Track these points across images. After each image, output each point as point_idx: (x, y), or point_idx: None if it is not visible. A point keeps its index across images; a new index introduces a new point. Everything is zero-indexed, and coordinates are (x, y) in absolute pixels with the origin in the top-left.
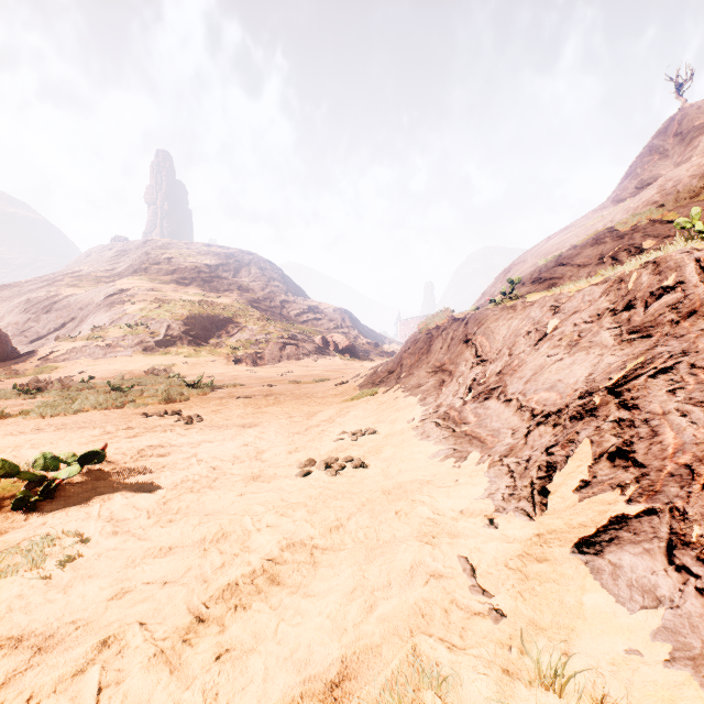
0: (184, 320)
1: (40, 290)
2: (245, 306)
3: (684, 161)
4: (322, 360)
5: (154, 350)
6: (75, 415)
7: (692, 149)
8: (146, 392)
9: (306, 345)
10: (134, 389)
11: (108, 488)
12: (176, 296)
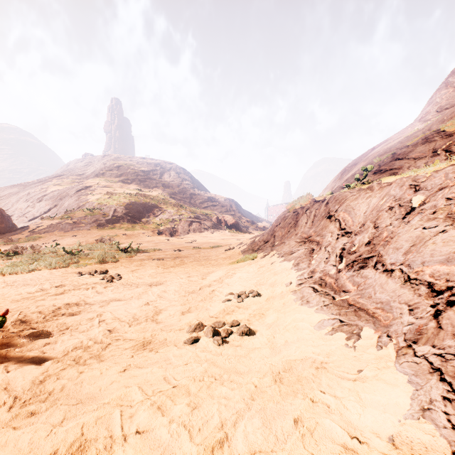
0: (125, 206)
1: (36, 188)
2: (166, 197)
3: None
4: (217, 232)
5: (105, 225)
6: (29, 273)
7: None
8: (90, 255)
9: (206, 223)
10: (82, 253)
11: None
12: (121, 190)
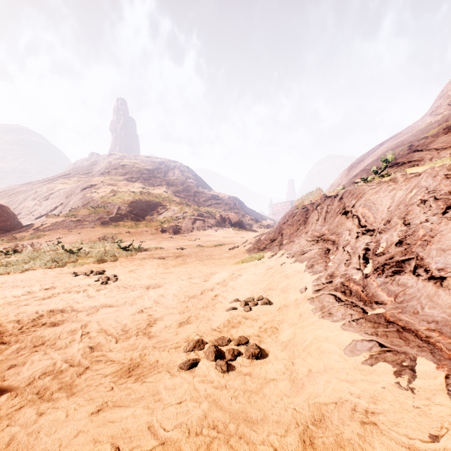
0: (129, 204)
1: (43, 186)
2: (170, 195)
3: None
4: (221, 230)
5: (108, 223)
6: (22, 273)
7: None
8: (90, 253)
9: (210, 221)
10: (82, 251)
11: None
12: (126, 189)
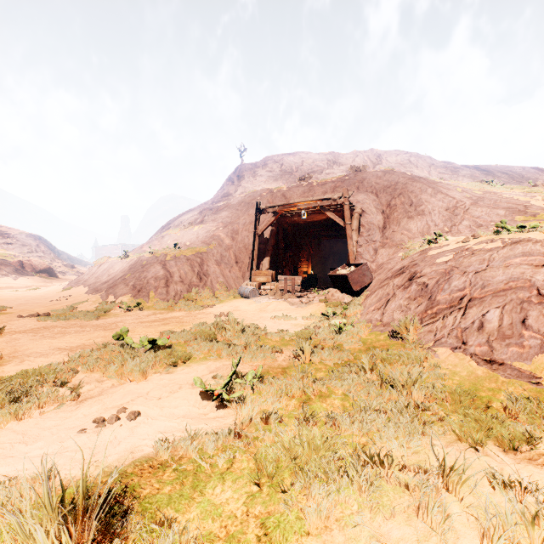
0: None
1: None
2: None
3: (236, 190)
4: (22, 279)
5: None
6: None
7: (240, 185)
8: None
9: (4, 267)
10: None
11: None
12: None
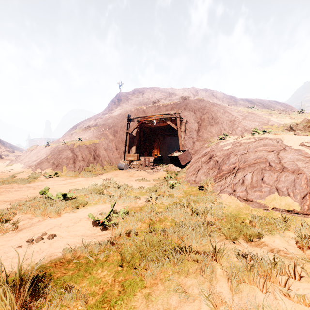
0: None
1: None
2: None
3: (117, 107)
4: None
5: None
6: None
7: (119, 105)
8: None
9: None
10: None
11: None
12: None
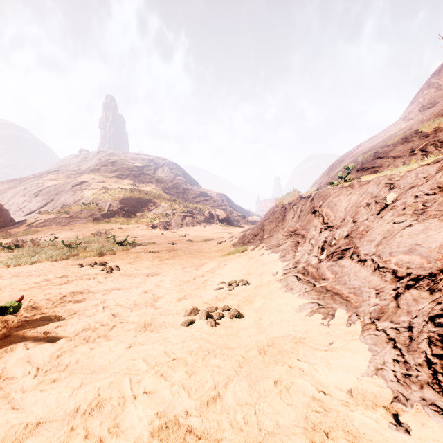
0: (120, 201)
1: (33, 183)
2: (160, 192)
3: None
4: (209, 226)
5: (100, 220)
6: (32, 265)
7: None
8: (88, 248)
9: (198, 217)
10: (81, 246)
11: (16, 337)
12: (116, 185)
